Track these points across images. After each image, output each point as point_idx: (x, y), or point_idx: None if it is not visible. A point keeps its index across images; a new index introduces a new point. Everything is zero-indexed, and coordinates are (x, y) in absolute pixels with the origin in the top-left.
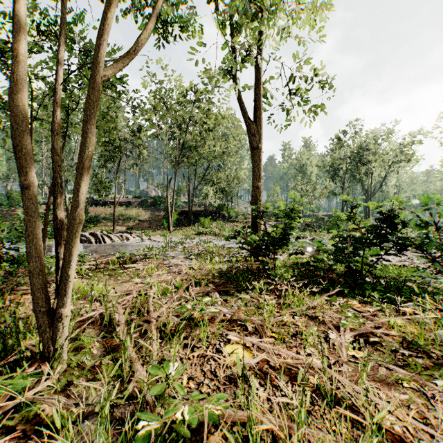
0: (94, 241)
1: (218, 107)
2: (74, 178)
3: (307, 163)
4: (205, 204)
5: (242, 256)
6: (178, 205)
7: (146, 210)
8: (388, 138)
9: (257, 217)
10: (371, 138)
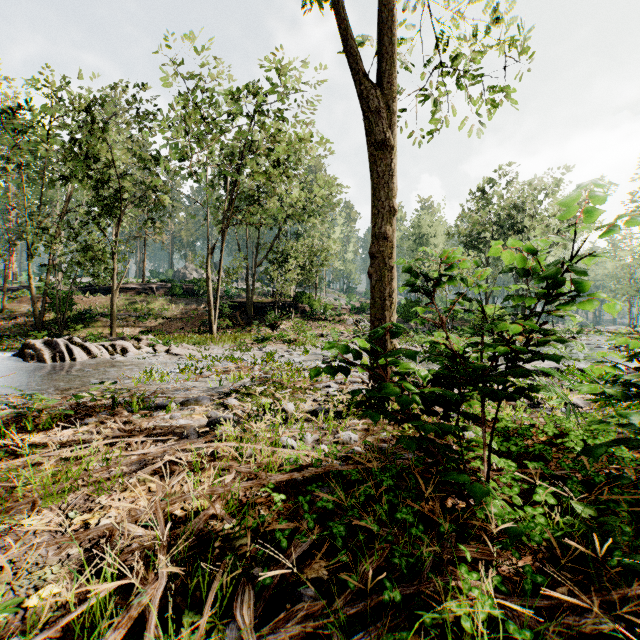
0: (50, 358)
1: (294, 125)
2: (45, 245)
3: (429, 232)
4: (273, 292)
5: (346, 394)
6: (232, 293)
7: (178, 300)
8: (554, 193)
9: (385, 307)
10: (528, 192)
